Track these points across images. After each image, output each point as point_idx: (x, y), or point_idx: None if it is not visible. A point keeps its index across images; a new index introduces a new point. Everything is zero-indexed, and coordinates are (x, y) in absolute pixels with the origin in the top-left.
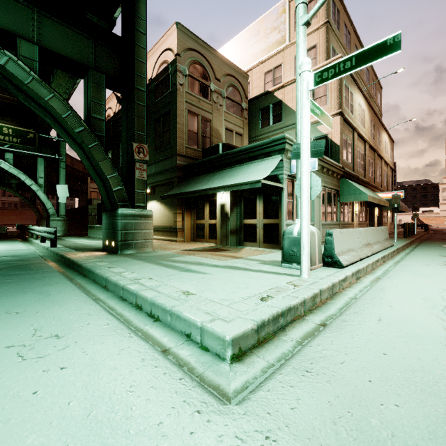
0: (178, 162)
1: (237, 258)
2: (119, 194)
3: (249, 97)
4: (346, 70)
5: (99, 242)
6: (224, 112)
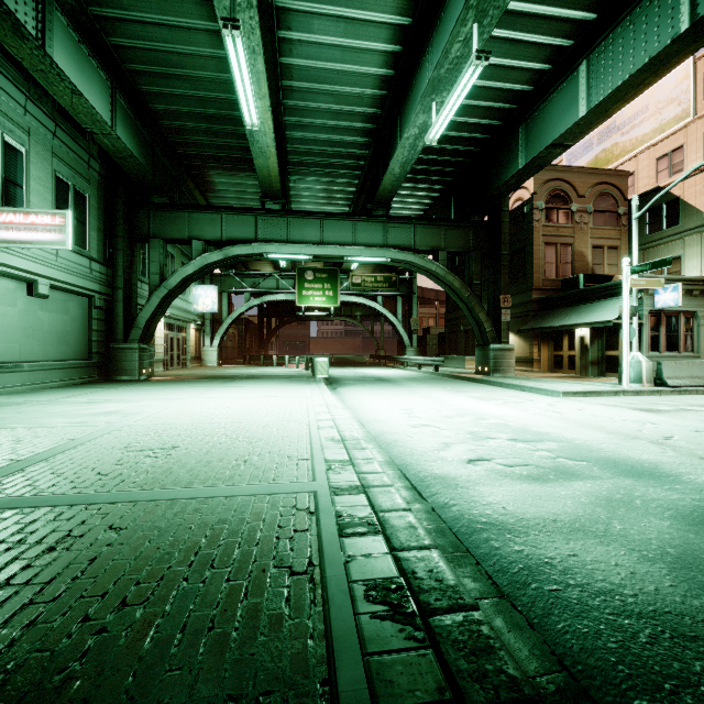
0: (534, 296)
1: (587, 381)
2: (490, 334)
3: (632, 191)
4: (647, 269)
5: (461, 370)
6: (589, 229)
